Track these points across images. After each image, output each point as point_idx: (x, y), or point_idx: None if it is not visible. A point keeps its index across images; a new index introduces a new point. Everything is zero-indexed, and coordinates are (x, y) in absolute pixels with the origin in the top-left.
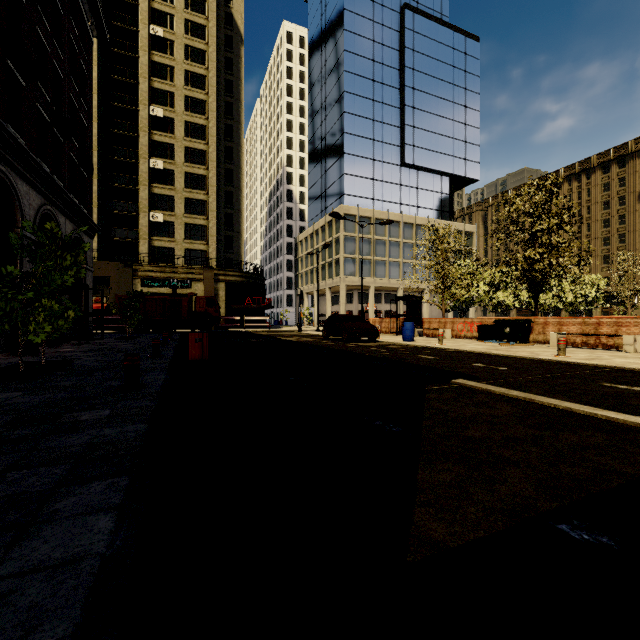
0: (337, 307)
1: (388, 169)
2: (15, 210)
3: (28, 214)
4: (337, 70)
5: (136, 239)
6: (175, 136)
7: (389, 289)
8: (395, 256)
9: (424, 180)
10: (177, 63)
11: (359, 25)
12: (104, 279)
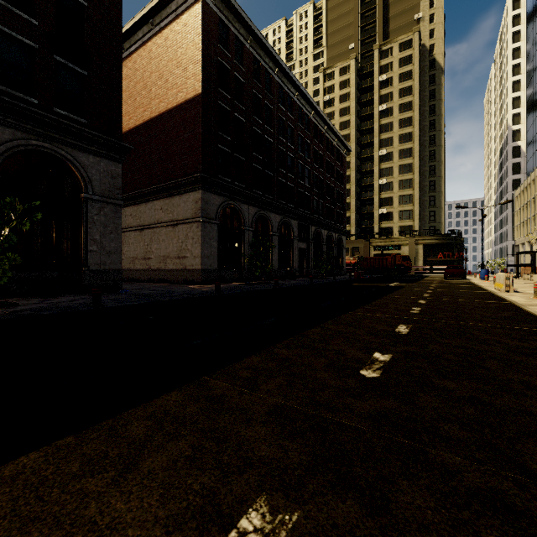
0: None
1: None
2: (321, 238)
3: (324, 238)
4: None
5: (373, 225)
6: (393, 161)
7: None
8: None
9: None
10: (394, 118)
11: None
12: (357, 248)
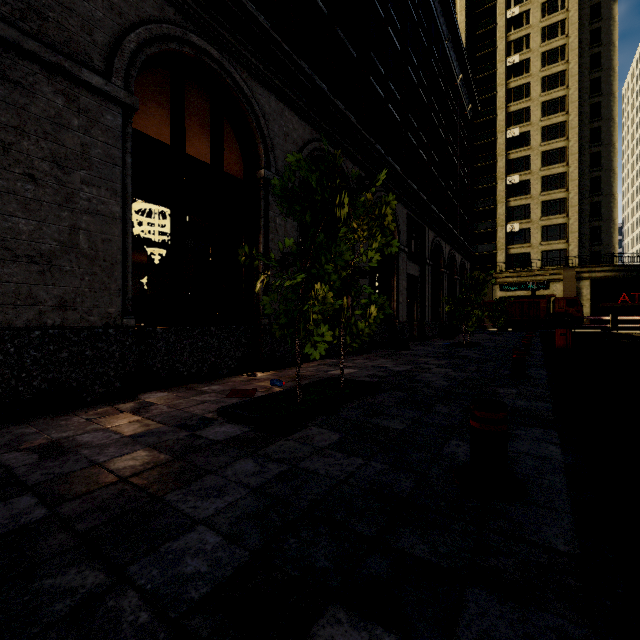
0: None
1: None
2: (440, 259)
3: (445, 259)
4: None
5: (494, 251)
6: (530, 147)
7: None
8: None
9: None
10: (532, 77)
11: None
12: None
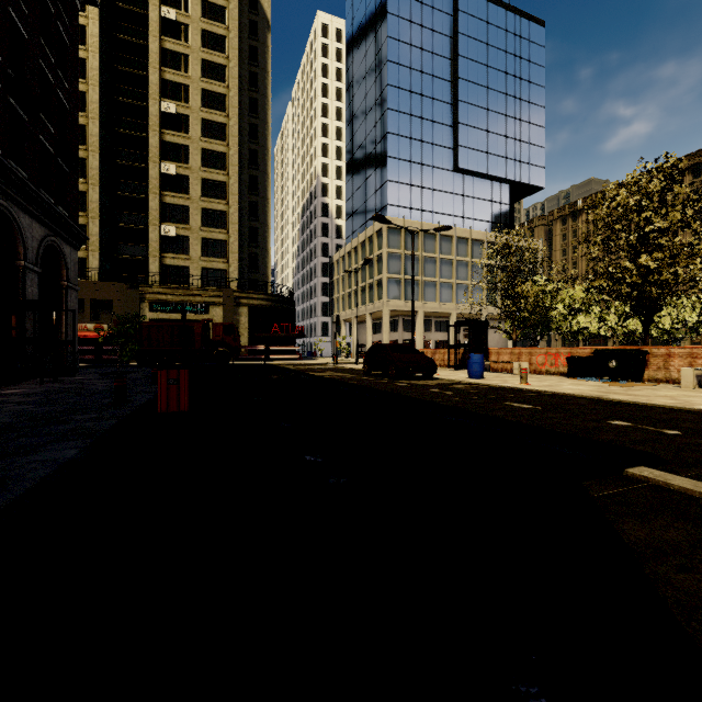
0: (379, 336)
1: (439, 175)
2: None
3: None
4: (379, 61)
5: (145, 256)
6: (190, 136)
7: (440, 315)
8: (447, 276)
9: (480, 188)
10: (192, 51)
11: (405, 7)
12: (106, 303)
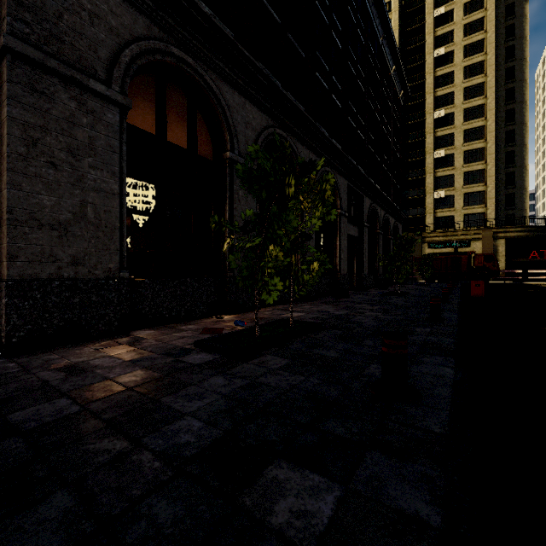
0: None
1: None
2: (376, 222)
3: (380, 222)
4: None
5: (423, 214)
6: (454, 126)
7: None
8: None
9: None
10: (456, 66)
11: None
12: None
